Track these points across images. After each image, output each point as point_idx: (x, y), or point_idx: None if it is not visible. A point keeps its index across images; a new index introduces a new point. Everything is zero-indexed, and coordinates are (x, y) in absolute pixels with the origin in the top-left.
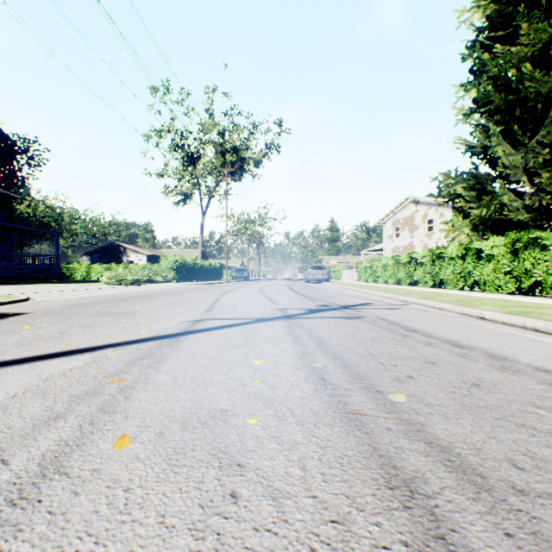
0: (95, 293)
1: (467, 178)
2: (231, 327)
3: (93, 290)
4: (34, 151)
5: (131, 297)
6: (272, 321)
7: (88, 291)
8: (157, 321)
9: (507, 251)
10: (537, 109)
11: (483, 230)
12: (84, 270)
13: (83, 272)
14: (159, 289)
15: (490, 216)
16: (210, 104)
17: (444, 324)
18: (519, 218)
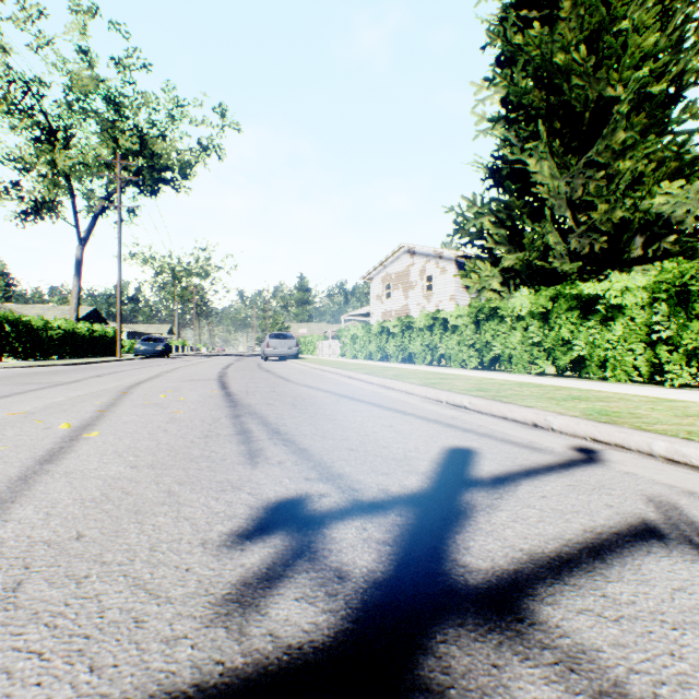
0: None
1: (497, 208)
2: None
3: None
4: None
5: None
6: None
7: None
8: None
9: (662, 298)
10: (585, 119)
11: (515, 285)
12: None
13: None
14: None
15: (531, 262)
16: (83, 33)
17: None
18: (564, 269)
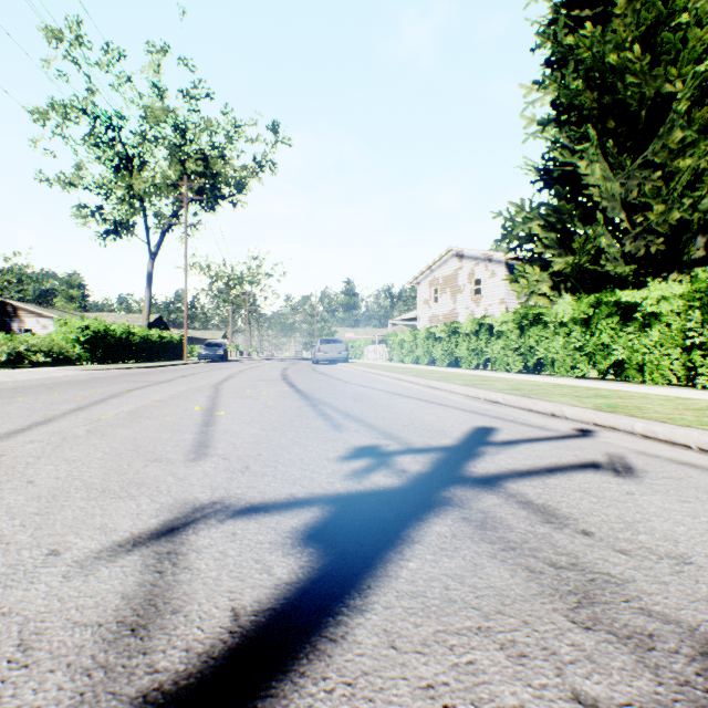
0: None
1: (546, 212)
2: None
3: None
4: None
5: None
6: None
7: None
8: None
9: (696, 306)
10: (641, 117)
11: (566, 289)
12: None
13: None
14: None
15: (581, 266)
16: (157, 71)
17: None
18: (618, 271)
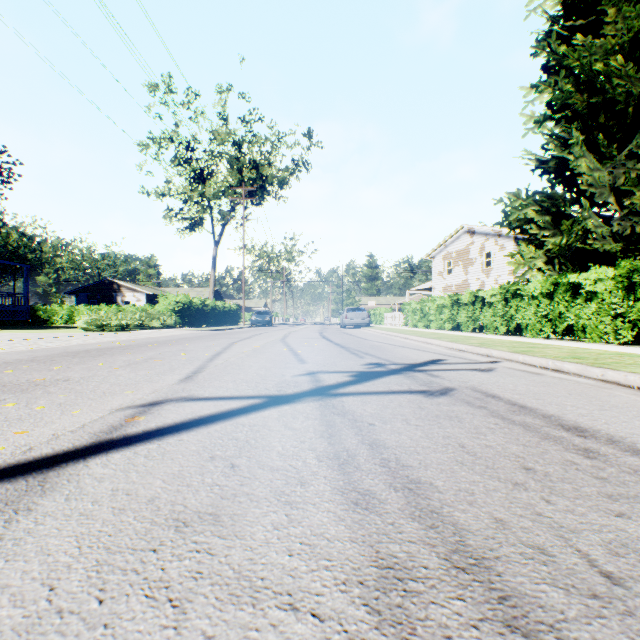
0: (45, 344)
1: (540, 199)
2: (207, 424)
3: (50, 339)
4: (2, 163)
5: (91, 350)
6: (295, 403)
7: (40, 340)
8: (71, 406)
9: (619, 286)
10: (628, 113)
11: (560, 264)
12: (66, 312)
13: (64, 316)
14: (148, 337)
15: (570, 245)
16: (223, 107)
17: (612, 409)
18: (606, 248)
